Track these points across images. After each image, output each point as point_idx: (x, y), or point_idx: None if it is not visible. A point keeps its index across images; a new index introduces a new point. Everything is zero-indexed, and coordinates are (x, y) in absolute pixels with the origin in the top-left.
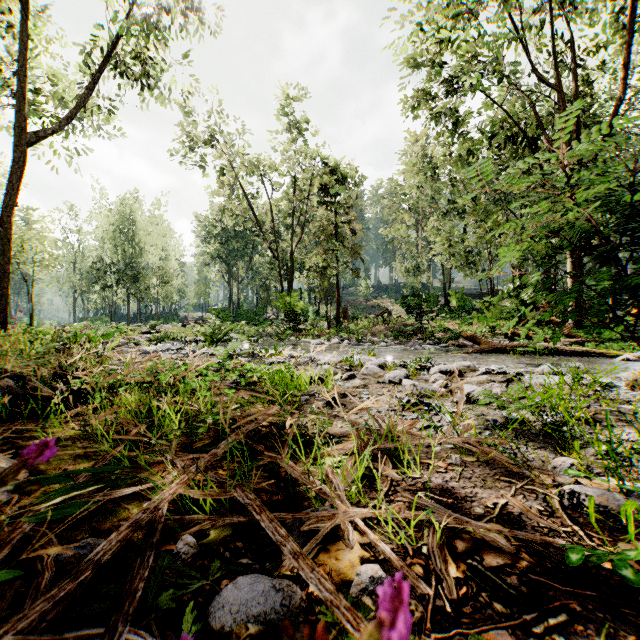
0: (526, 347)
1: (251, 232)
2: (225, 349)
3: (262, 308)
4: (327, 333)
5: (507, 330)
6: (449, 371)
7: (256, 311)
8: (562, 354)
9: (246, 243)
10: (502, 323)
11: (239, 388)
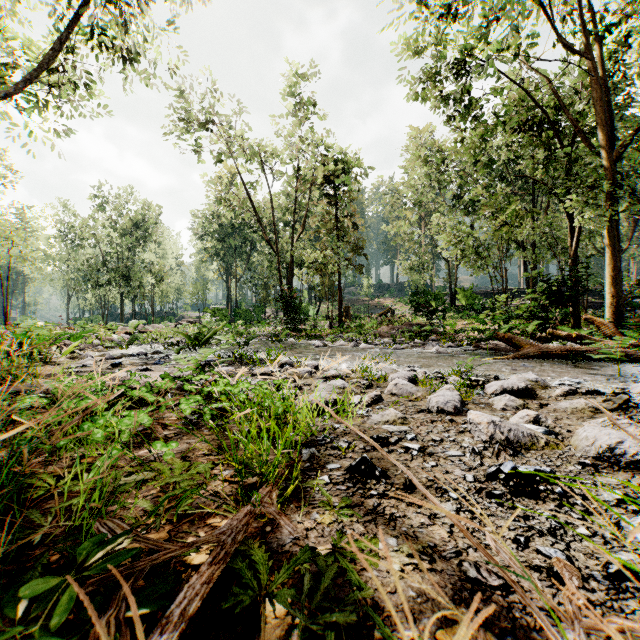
0: (583, 351)
1: (249, 228)
2: (192, 357)
3: (261, 307)
4: (330, 333)
5: (533, 330)
6: (516, 389)
7: (254, 310)
8: (632, 360)
9: (244, 240)
10: (517, 322)
11: (201, 424)
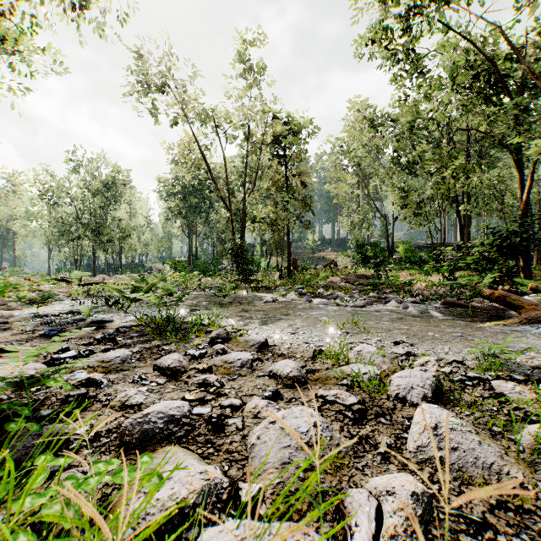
0: None
1: (207, 188)
2: None
3: (218, 259)
4: (279, 285)
5: (488, 282)
6: None
7: (212, 262)
8: None
9: (204, 200)
10: (457, 274)
11: None
